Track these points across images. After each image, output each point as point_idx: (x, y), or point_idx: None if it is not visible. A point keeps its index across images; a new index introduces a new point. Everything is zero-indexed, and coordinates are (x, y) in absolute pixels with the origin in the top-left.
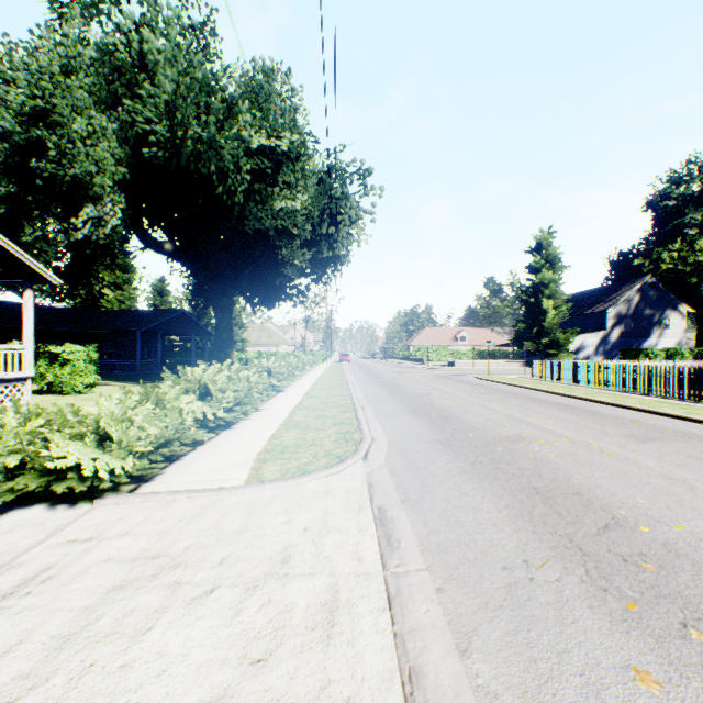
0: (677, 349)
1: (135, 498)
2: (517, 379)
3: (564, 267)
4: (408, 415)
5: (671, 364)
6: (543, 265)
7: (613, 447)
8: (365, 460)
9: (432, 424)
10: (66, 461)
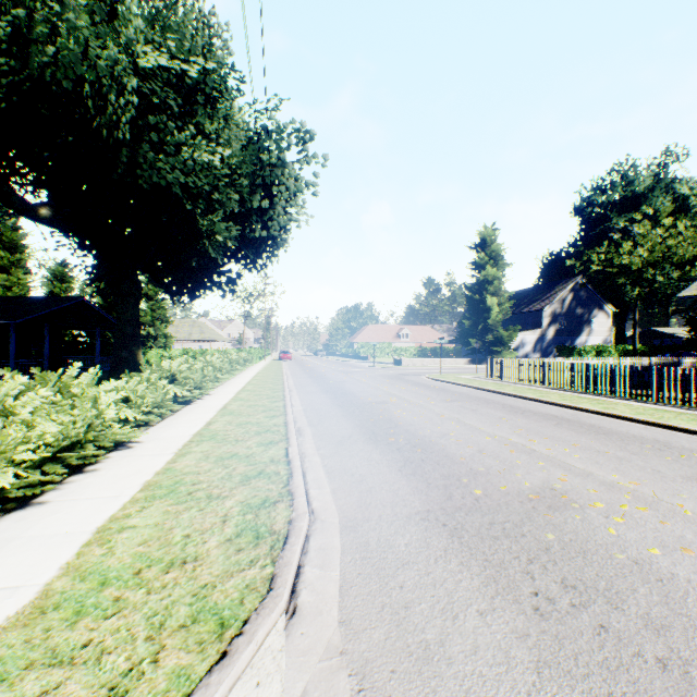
0: (605, 347)
1: None
2: (474, 379)
3: (506, 264)
4: (365, 445)
5: (617, 361)
6: (487, 261)
7: None
8: (290, 623)
9: (406, 465)
10: None
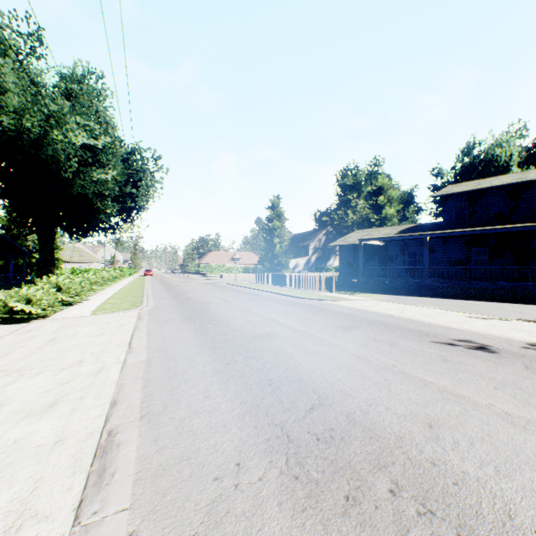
0: None
1: (48, 320)
2: (247, 283)
3: (286, 219)
4: (170, 299)
5: (322, 274)
6: (275, 217)
7: (239, 302)
8: (140, 310)
9: (179, 301)
10: (20, 307)
